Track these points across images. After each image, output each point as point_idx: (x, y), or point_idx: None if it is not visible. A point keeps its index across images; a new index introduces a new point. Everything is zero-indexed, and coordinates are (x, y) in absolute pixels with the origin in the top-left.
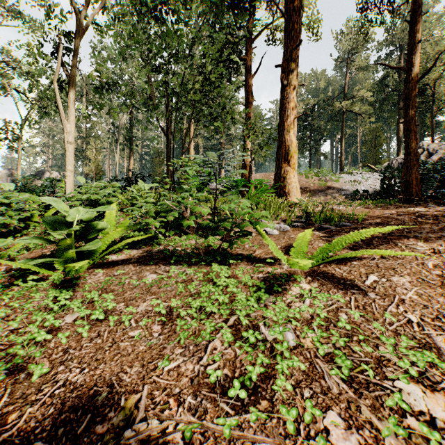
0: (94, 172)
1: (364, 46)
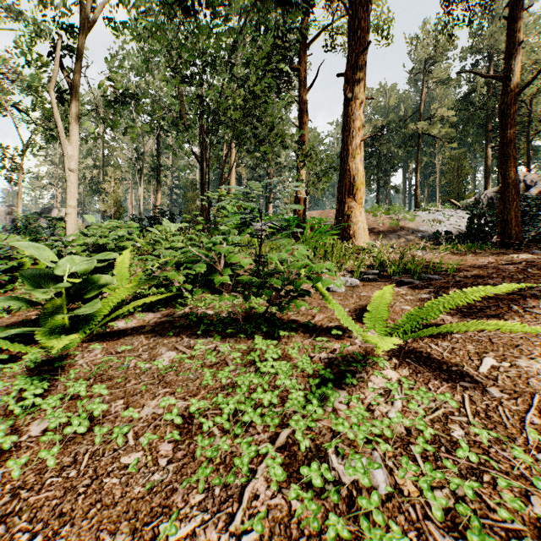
0: (113, 209)
1: (444, 55)
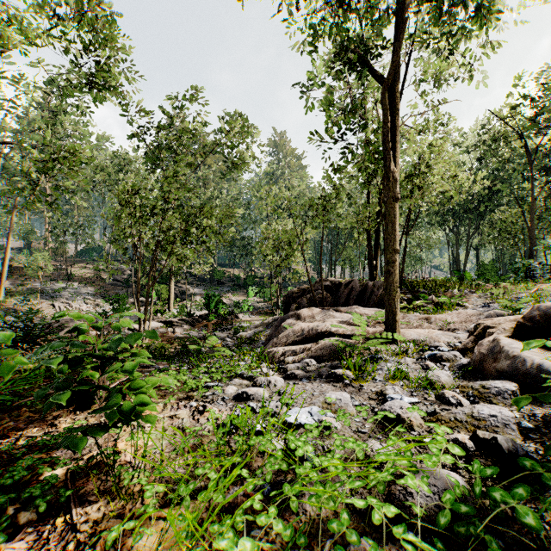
0: None
1: None
